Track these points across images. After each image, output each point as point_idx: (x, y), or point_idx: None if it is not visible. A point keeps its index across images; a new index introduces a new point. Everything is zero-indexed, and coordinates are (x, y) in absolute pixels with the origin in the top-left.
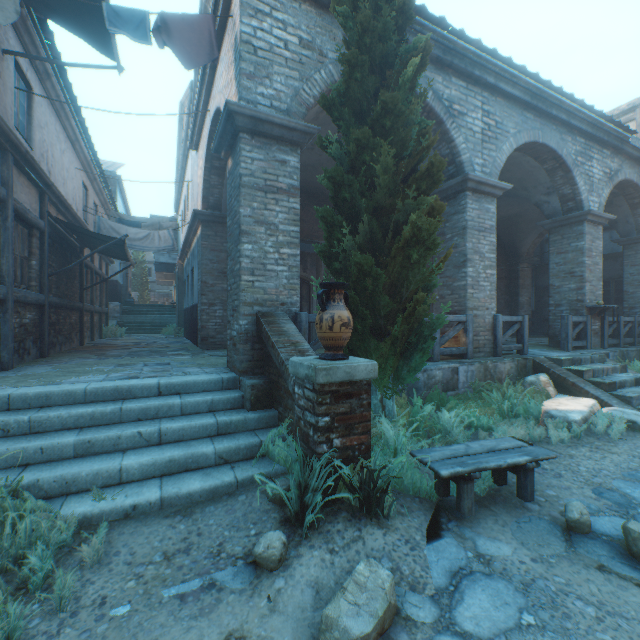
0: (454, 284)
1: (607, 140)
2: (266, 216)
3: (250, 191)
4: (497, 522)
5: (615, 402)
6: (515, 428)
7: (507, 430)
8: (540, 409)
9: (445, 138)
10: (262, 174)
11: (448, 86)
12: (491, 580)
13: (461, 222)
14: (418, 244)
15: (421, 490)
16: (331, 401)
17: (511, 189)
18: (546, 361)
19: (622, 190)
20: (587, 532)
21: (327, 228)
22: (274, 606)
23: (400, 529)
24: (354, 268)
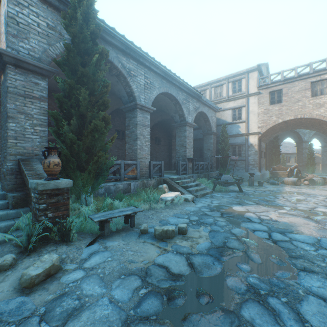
0: (133, 148)
1: (194, 96)
2: (25, 110)
3: (14, 96)
4: (119, 236)
5: (186, 192)
6: (146, 205)
7: (143, 206)
8: (159, 197)
9: (128, 85)
10: (23, 88)
11: (129, 63)
12: (104, 252)
13: (135, 121)
14: (97, 132)
15: (94, 231)
16: (47, 197)
17: (163, 109)
18: (168, 179)
19: (202, 115)
20: (146, 233)
21: (56, 121)
22: (3, 281)
23: (76, 244)
24: (69, 140)
